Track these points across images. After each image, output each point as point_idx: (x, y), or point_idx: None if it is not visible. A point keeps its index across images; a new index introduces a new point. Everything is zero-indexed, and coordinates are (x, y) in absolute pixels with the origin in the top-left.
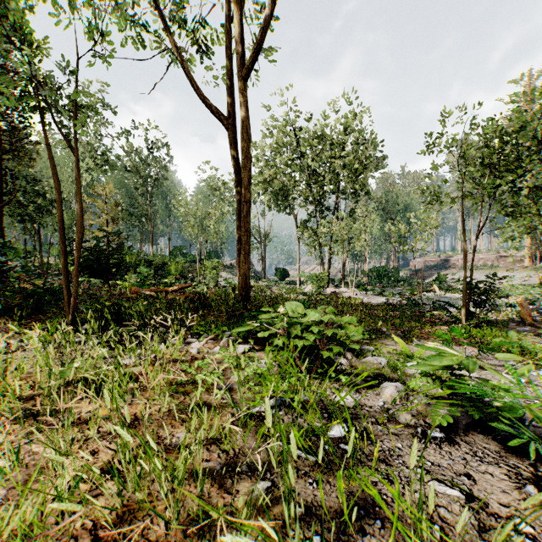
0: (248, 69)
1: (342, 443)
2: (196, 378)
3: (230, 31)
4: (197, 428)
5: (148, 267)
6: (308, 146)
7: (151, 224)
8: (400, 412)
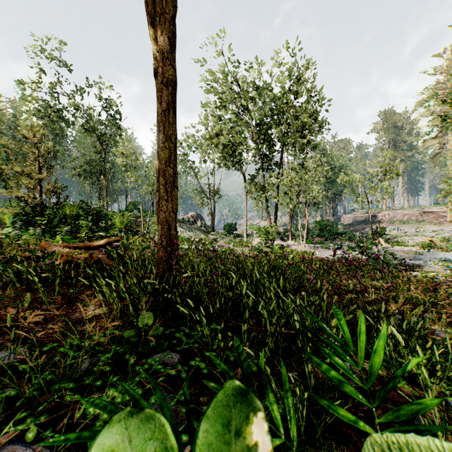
0: None
1: None
2: None
3: None
4: None
5: (84, 218)
6: (257, 96)
7: (105, 180)
8: None
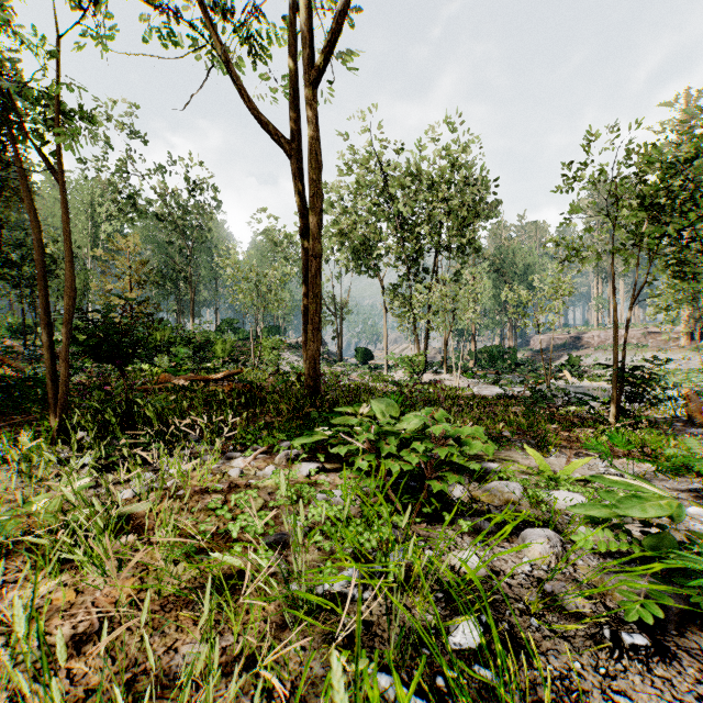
0: (318, 70)
1: (476, 662)
2: (230, 529)
3: (293, 22)
4: (221, 630)
5: (185, 346)
6: (399, 186)
7: (191, 290)
8: (571, 596)
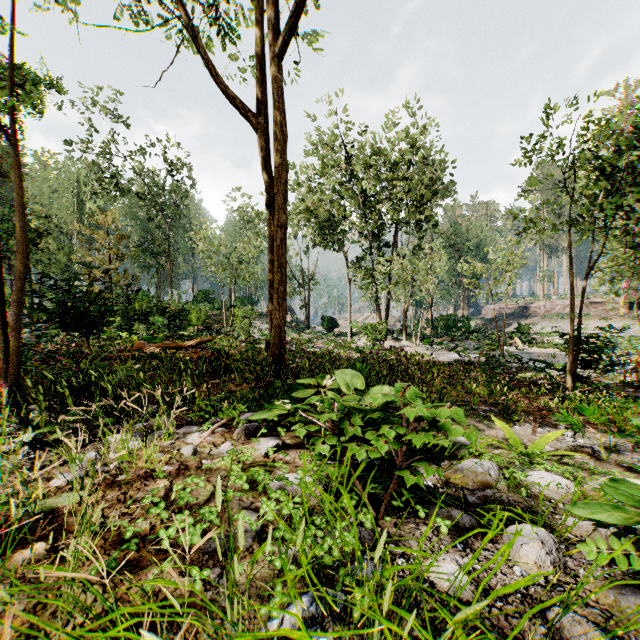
0: (282, 42)
1: None
2: (160, 536)
3: None
4: None
5: (161, 315)
6: (362, 165)
7: (169, 263)
8: None
